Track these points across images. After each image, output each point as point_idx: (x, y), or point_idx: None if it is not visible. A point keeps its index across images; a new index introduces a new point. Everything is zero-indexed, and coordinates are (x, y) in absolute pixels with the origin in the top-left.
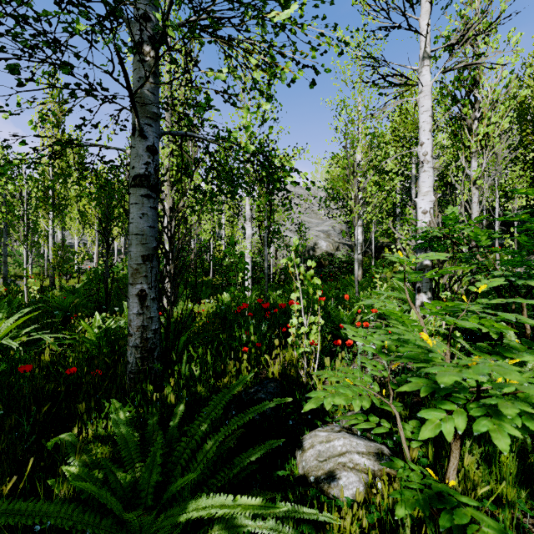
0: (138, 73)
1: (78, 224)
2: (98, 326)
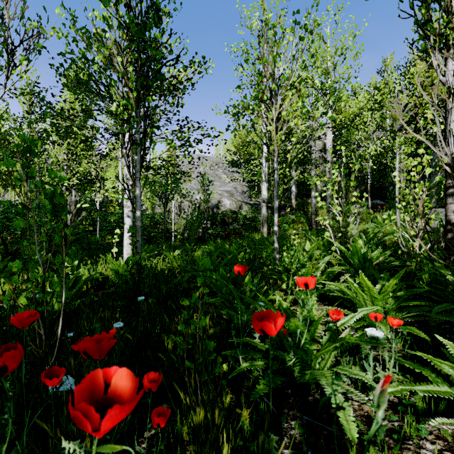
0: None
1: None
2: None
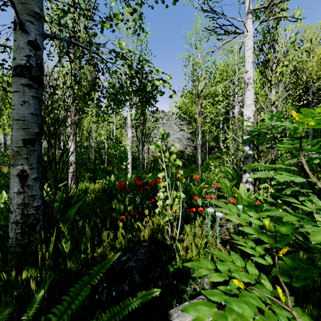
0: None
1: None
2: (4, 202)
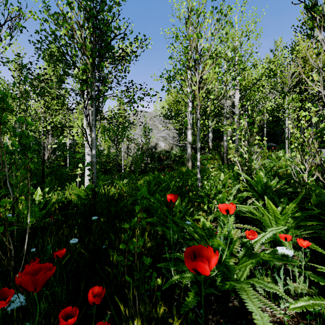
0: None
1: None
2: None
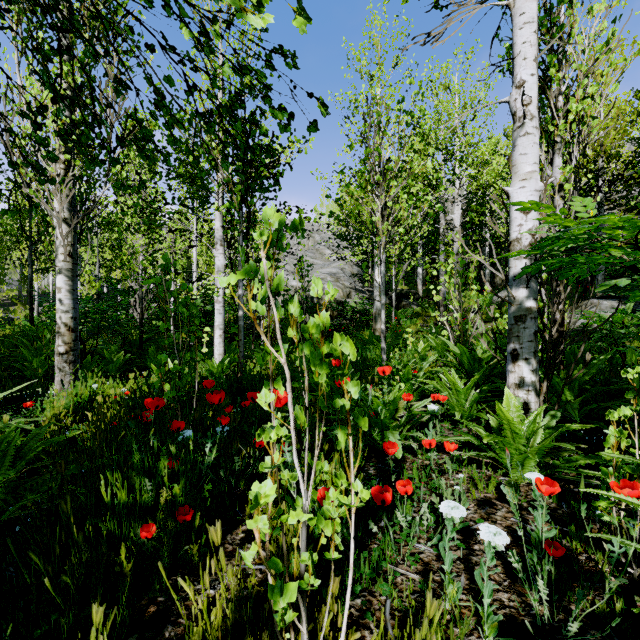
0: None
1: None
2: None
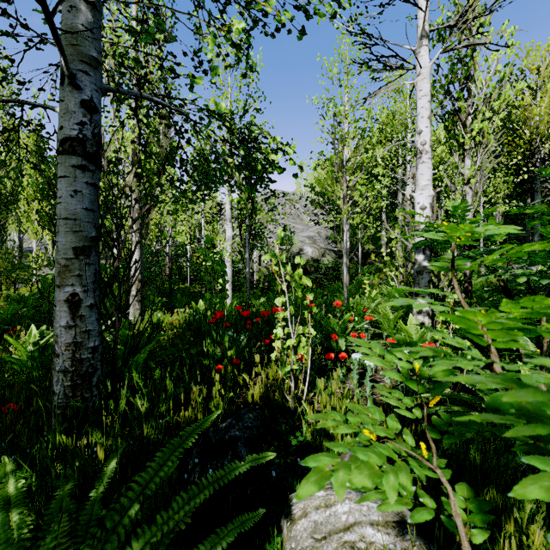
0: (68, 1)
1: (36, 225)
2: (34, 342)
